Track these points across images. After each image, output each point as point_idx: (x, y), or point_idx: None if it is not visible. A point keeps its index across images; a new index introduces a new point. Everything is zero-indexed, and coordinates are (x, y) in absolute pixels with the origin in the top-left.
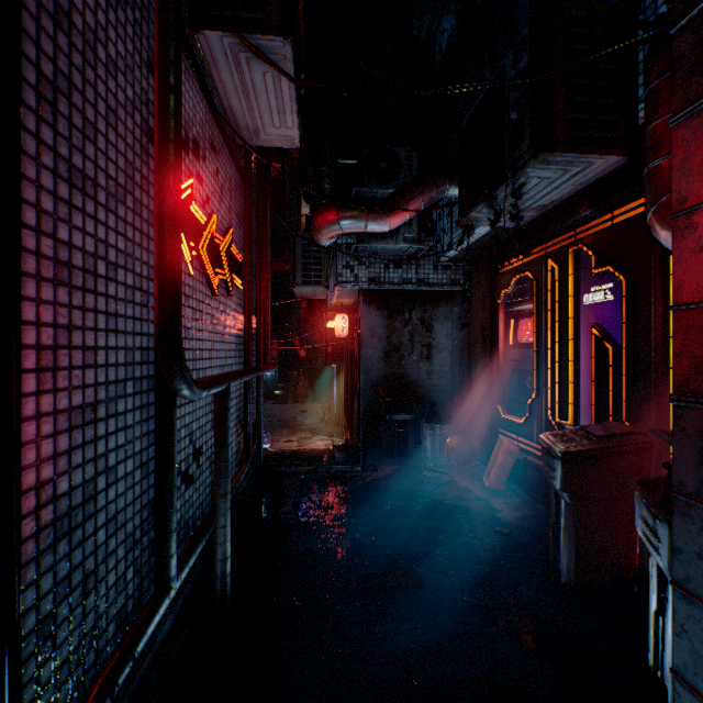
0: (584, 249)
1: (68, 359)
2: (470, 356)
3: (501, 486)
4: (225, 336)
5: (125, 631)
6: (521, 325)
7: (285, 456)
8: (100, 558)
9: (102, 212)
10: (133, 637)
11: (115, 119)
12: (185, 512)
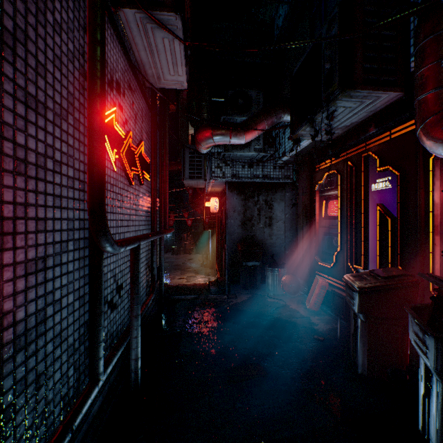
0: (372, 155)
1: (24, 227)
2: (297, 224)
3: (317, 308)
4: (138, 211)
5: (67, 410)
6: (330, 204)
7: (178, 288)
8: (49, 363)
9: (50, 126)
10: (72, 416)
11: (60, 63)
12: (110, 327)
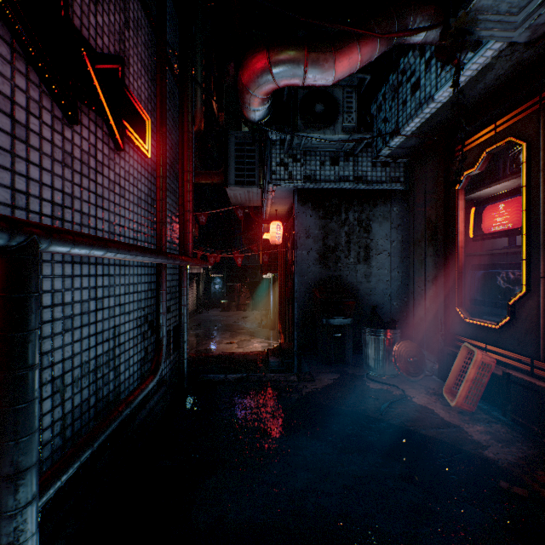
0: None
1: None
2: (413, 257)
3: (472, 406)
4: (110, 203)
5: None
6: (487, 212)
7: (220, 359)
8: None
9: None
10: None
11: None
12: None
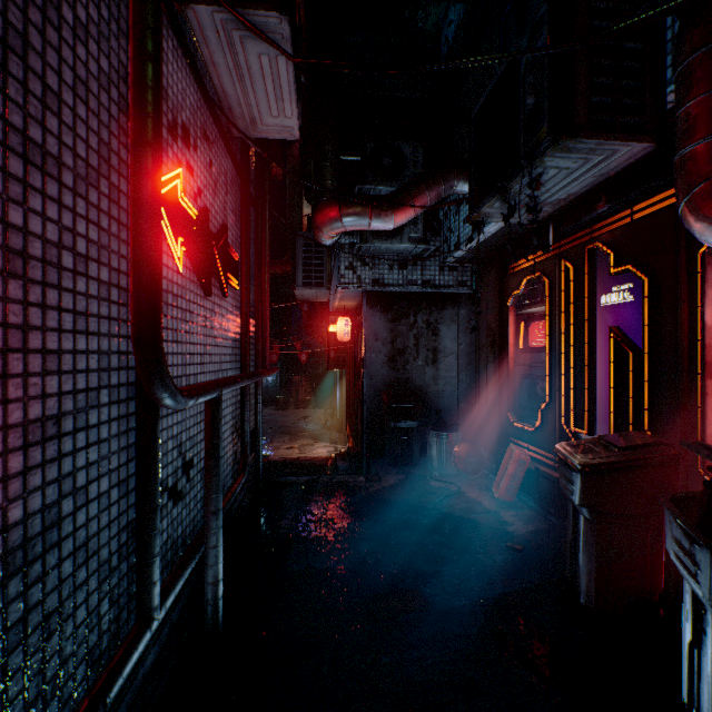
0: (602, 247)
1: (22, 365)
2: (478, 361)
3: (511, 497)
4: (220, 340)
5: (98, 671)
6: (531, 328)
7: (285, 464)
8: (65, 593)
9: (68, 196)
10: (105, 681)
11: (86, 91)
12: (172, 531)
